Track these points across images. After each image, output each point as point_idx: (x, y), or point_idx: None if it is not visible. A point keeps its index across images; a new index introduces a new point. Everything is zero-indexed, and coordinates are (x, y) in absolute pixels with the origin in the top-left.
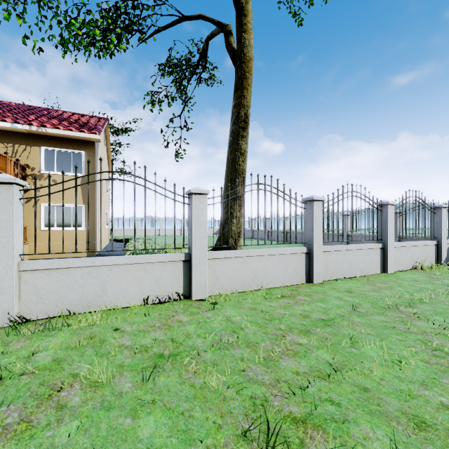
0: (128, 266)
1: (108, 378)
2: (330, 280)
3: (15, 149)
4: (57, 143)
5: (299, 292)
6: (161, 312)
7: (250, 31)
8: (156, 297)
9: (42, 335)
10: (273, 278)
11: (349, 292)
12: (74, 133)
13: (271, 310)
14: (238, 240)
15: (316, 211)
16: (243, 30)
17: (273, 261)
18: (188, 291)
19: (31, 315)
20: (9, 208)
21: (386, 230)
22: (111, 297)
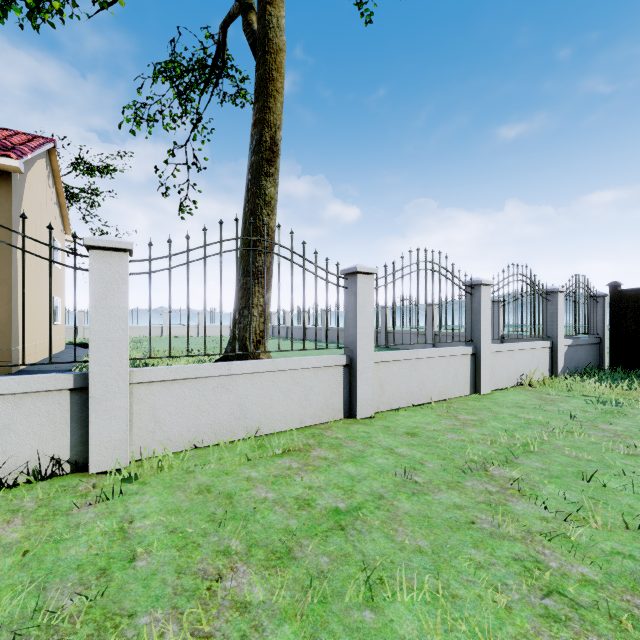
0: None
1: None
2: (389, 410)
3: None
4: None
5: (324, 439)
6: None
7: (279, 5)
8: None
9: None
10: (282, 413)
11: (411, 434)
12: None
13: (241, 490)
14: (262, 344)
15: (363, 292)
16: (268, 1)
17: (282, 382)
18: (84, 452)
19: None
20: None
21: (478, 325)
22: None
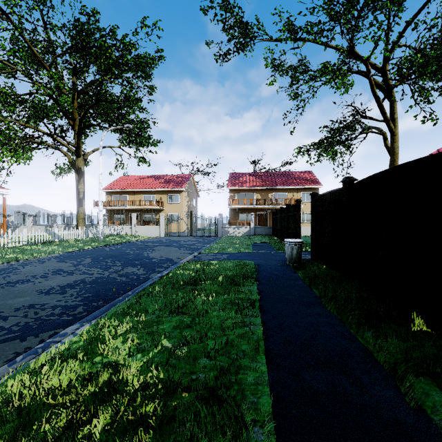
0: None
1: None
2: None
3: (293, 194)
4: (306, 190)
5: None
6: None
7: (397, 141)
8: None
9: None
10: None
11: None
12: (313, 186)
13: None
14: None
15: None
16: (394, 142)
17: None
18: None
19: None
20: None
21: None
22: None
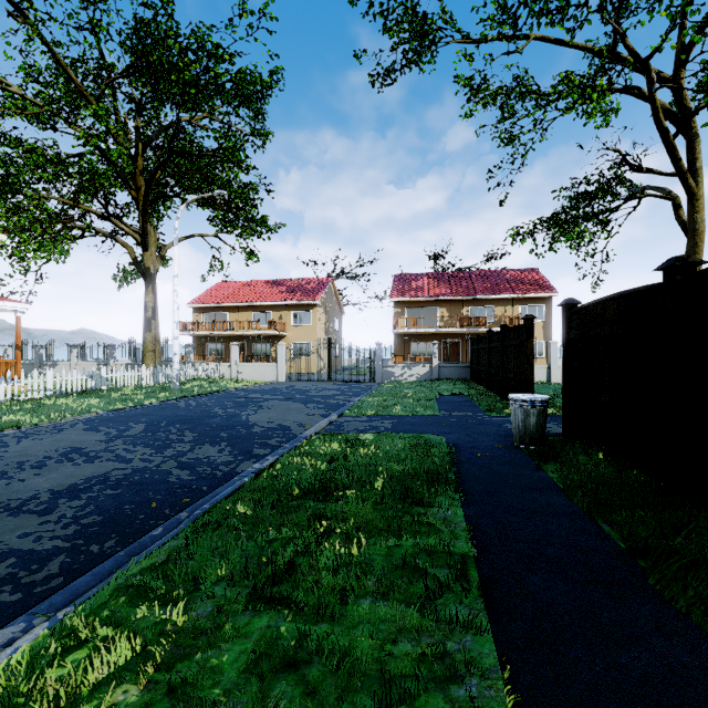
0: None
1: None
2: None
3: (506, 309)
4: (528, 302)
5: None
6: None
7: (701, 211)
8: None
9: None
10: None
11: None
12: (542, 295)
13: None
14: None
15: None
16: (695, 212)
17: None
18: None
19: None
20: None
21: None
22: None
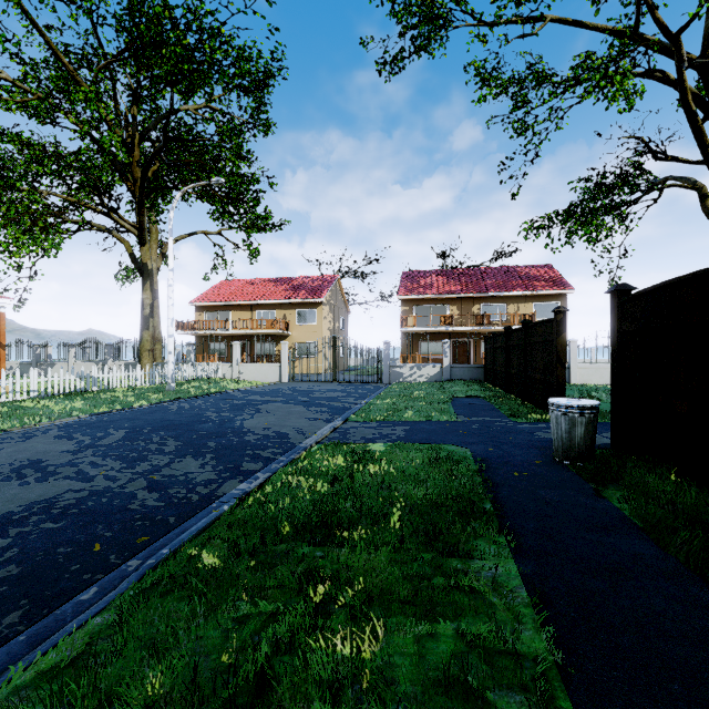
0: None
1: None
2: None
3: (519, 307)
4: (542, 299)
5: None
6: None
7: None
8: None
9: None
10: None
11: None
12: (557, 292)
13: None
14: None
15: None
16: None
17: None
18: None
19: None
20: None
21: None
22: None
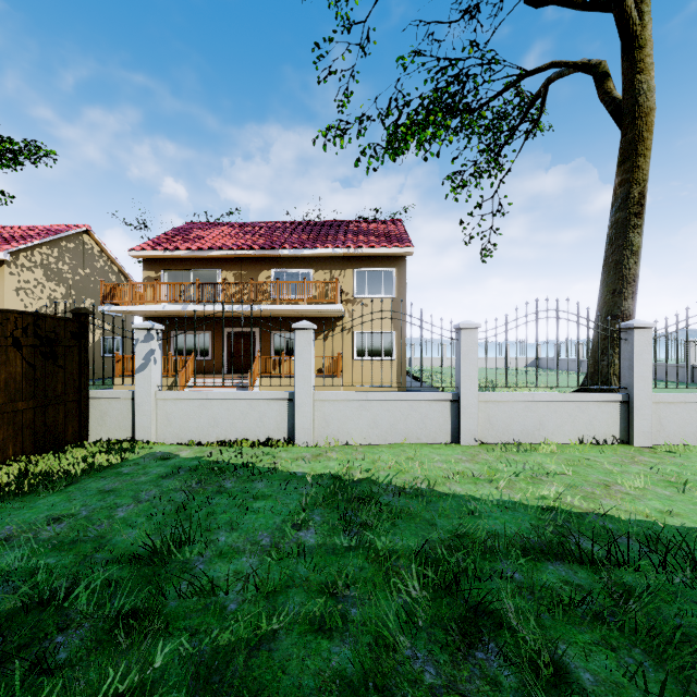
0: (563, 403)
1: (645, 485)
2: None
3: (332, 275)
4: (368, 263)
5: None
6: (611, 452)
7: (649, 69)
8: (590, 438)
9: (521, 454)
10: None
11: None
12: (387, 250)
13: None
14: None
15: None
16: (637, 70)
17: None
18: (625, 436)
19: (485, 439)
20: (475, 348)
21: None
22: (547, 432)
